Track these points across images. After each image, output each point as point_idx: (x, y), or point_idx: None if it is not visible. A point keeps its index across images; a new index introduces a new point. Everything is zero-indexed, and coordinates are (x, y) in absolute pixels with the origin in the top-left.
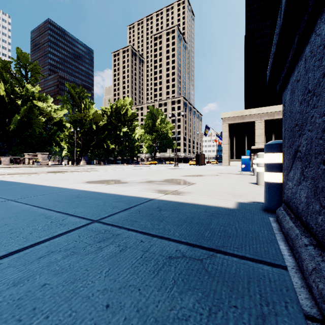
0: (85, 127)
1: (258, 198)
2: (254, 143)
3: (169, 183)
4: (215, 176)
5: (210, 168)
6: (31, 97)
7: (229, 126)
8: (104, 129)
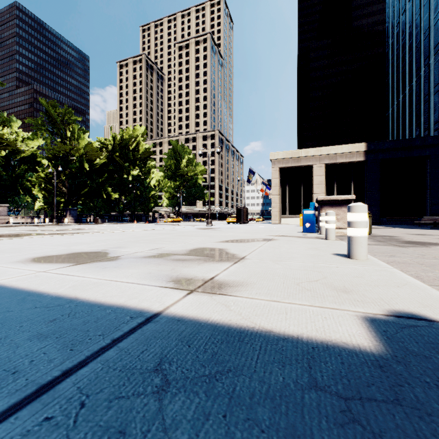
0: (72, 167)
1: (392, 300)
2: (312, 194)
3: (198, 257)
4: (271, 241)
5: (257, 228)
6: None
7: (280, 170)
8: (103, 171)
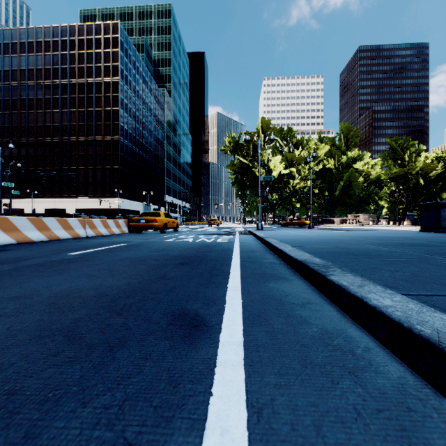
0: (409, 182)
1: None
2: None
3: None
4: None
5: None
6: (351, 162)
7: None
8: (439, 179)
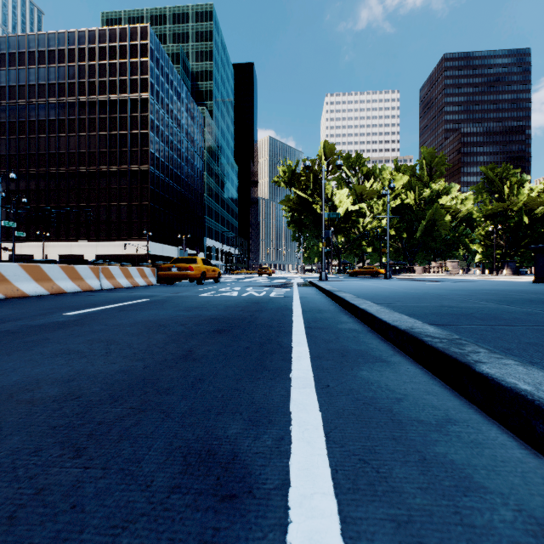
0: (510, 221)
1: None
2: None
3: None
4: None
5: None
6: (435, 196)
7: None
8: None
